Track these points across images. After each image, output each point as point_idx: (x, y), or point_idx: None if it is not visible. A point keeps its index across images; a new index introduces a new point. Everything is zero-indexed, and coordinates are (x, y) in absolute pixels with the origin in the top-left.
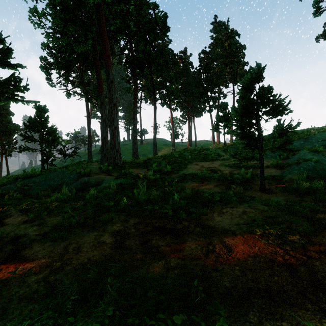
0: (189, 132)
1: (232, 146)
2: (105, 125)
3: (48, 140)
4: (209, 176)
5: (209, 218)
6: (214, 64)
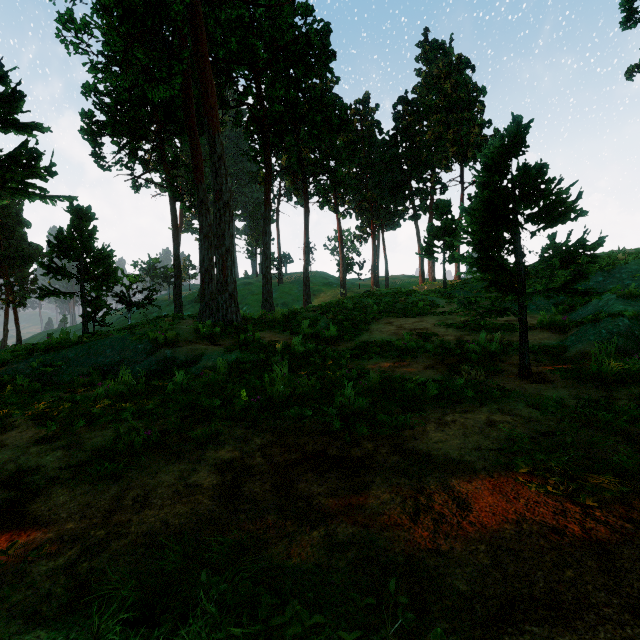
0: (374, 260)
1: (460, 287)
2: (207, 245)
3: (96, 276)
4: (415, 347)
5: (417, 434)
6: (423, 126)
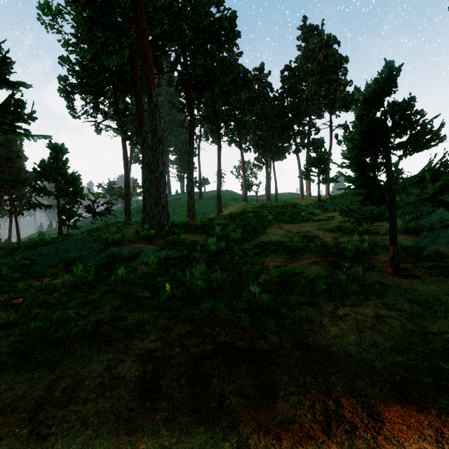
0: (267, 182)
1: (330, 201)
2: (148, 171)
3: (68, 193)
4: (302, 246)
5: (315, 328)
6: (302, 85)
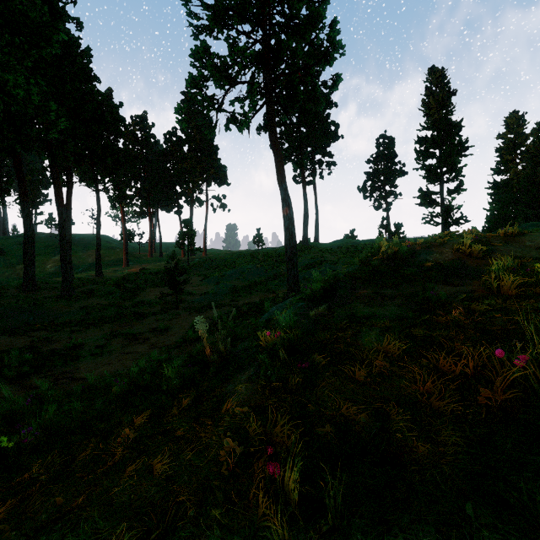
0: (151, 234)
1: (196, 265)
2: (31, 243)
3: None
4: (155, 303)
5: (144, 320)
6: (184, 154)
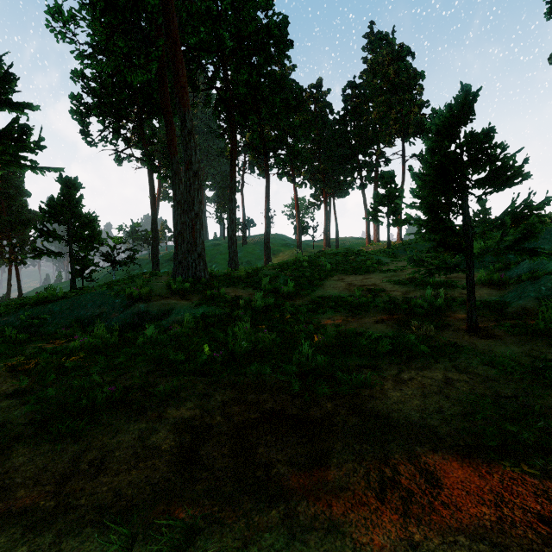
0: (326, 224)
1: (402, 247)
2: (180, 211)
3: (82, 238)
4: (366, 302)
5: (375, 393)
6: (369, 106)
